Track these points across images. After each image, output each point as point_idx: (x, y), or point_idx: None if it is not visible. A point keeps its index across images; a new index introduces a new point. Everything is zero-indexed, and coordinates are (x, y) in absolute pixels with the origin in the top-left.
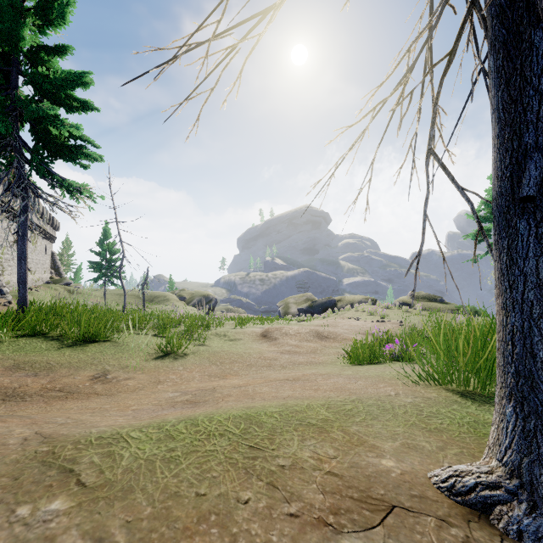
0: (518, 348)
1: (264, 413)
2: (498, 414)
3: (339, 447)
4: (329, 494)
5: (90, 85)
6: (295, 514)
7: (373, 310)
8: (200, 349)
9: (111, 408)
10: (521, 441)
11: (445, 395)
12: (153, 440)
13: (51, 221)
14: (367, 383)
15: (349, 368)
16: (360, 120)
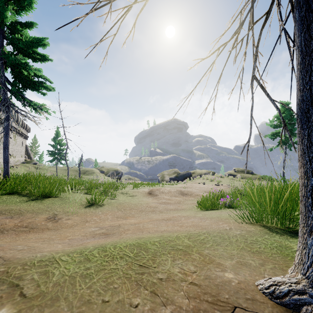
0: None
1: (149, 242)
2: (301, 244)
3: (197, 265)
4: (192, 298)
5: (47, 45)
6: None
7: (213, 178)
8: (112, 202)
9: (55, 238)
10: None
11: (259, 229)
12: (76, 262)
13: (25, 127)
14: (212, 222)
15: (200, 212)
16: (209, 56)
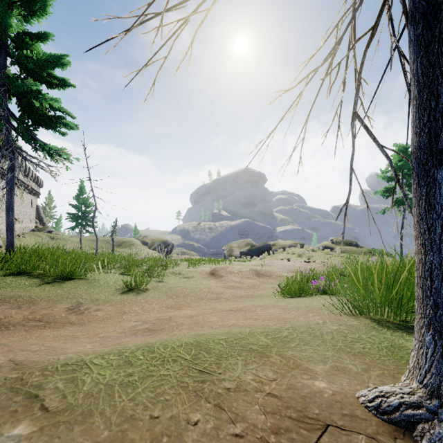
0: (436, 283)
1: (212, 340)
2: (417, 341)
3: (278, 370)
4: (270, 414)
5: (67, 65)
6: (240, 434)
7: (301, 252)
8: (159, 285)
9: (82, 336)
10: (440, 366)
11: (364, 323)
12: (114, 366)
13: (36, 180)
14: (299, 313)
15: (282, 300)
16: (295, 86)
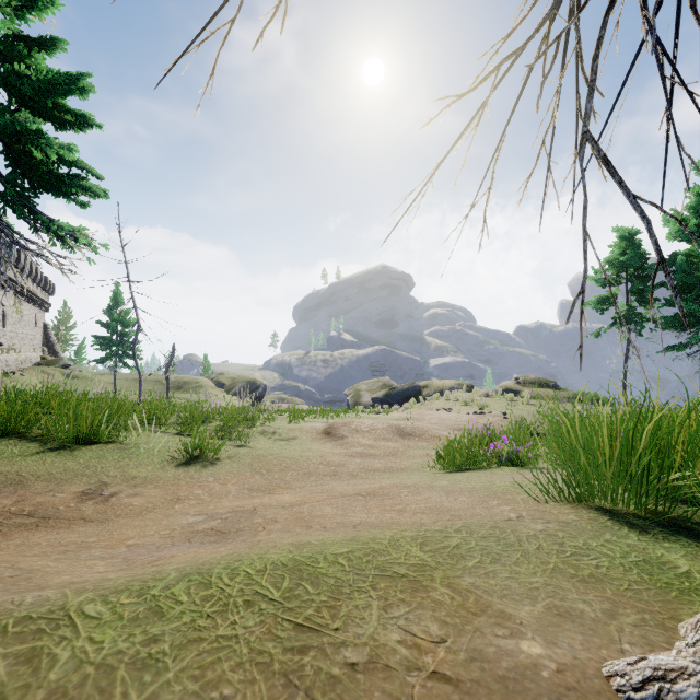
0: None
1: (323, 557)
2: None
3: (447, 619)
4: None
5: (89, 92)
6: None
7: (469, 398)
8: (240, 453)
9: (97, 543)
10: None
11: (587, 518)
12: (124, 620)
13: (43, 283)
14: (473, 500)
15: (443, 477)
16: (476, 85)
